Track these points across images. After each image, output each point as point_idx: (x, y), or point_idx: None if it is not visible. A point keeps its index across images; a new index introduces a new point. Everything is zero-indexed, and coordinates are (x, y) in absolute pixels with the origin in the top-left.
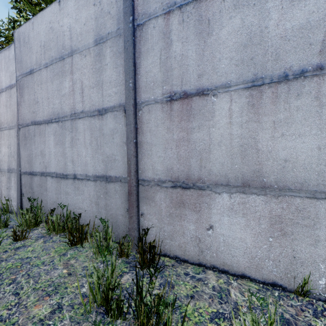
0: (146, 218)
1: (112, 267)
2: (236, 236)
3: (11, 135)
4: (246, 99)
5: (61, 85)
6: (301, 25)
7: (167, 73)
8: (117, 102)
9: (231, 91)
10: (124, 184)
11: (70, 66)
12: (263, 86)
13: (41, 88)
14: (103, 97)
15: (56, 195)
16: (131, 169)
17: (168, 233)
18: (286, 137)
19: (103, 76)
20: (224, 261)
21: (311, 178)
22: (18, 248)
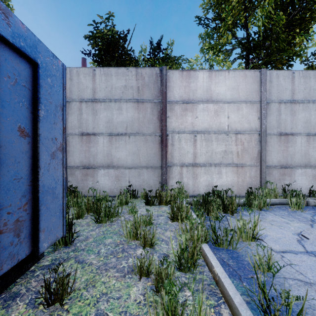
0: (71, 182)
1: None
2: (106, 183)
3: None
4: (108, 139)
5: None
6: (121, 121)
7: (80, 124)
8: None
9: (104, 136)
10: None
11: None
12: (113, 136)
13: None
14: None
15: None
16: None
17: (81, 187)
18: (119, 151)
19: None
20: (102, 193)
21: (124, 163)
22: None
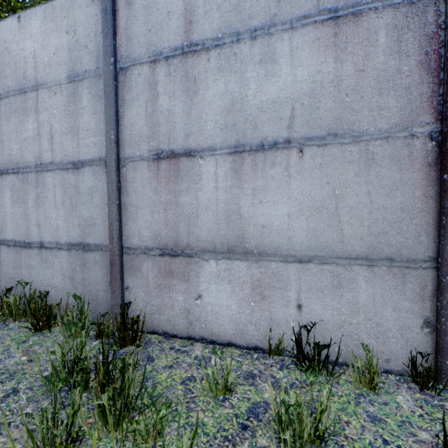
0: (132, 291)
1: (82, 344)
2: (222, 304)
3: None
4: (230, 164)
5: (22, 126)
6: (274, 99)
7: (153, 128)
8: (97, 155)
9: (217, 155)
10: (105, 253)
11: (35, 104)
12: (244, 153)
13: None
14: (79, 146)
15: (14, 270)
16: (114, 235)
17: (156, 307)
18: (263, 204)
19: (79, 122)
20: (212, 330)
21: (283, 243)
22: None
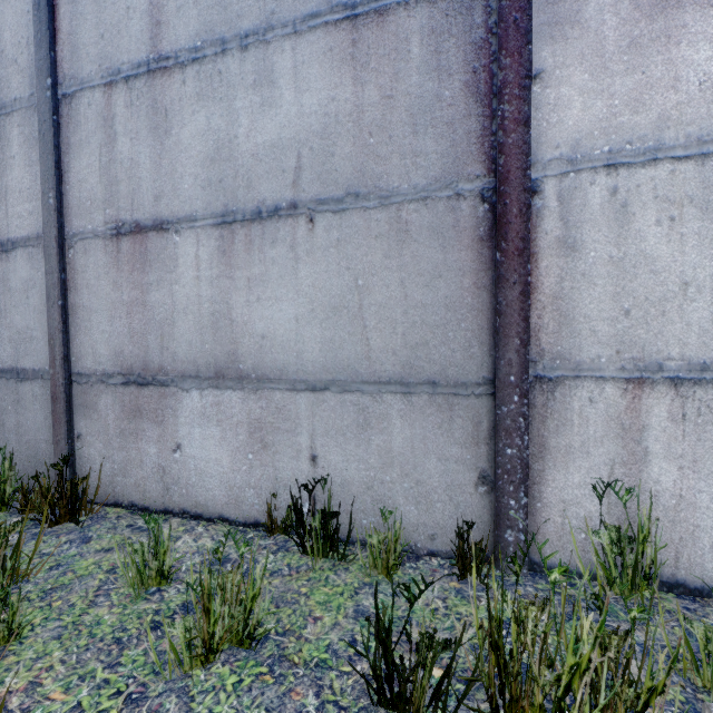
0: (86, 442)
1: None
2: (210, 457)
3: None
4: (216, 241)
5: None
6: (273, 141)
7: (111, 187)
8: (33, 230)
9: (198, 228)
10: (48, 383)
11: None
12: (235, 224)
13: None
14: (8, 217)
15: None
16: (56, 354)
17: (119, 465)
18: (263, 302)
19: (8, 179)
20: (197, 499)
21: (290, 361)
22: None
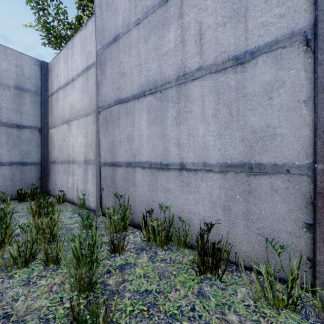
0: None
1: None
2: None
3: (88, 122)
4: None
5: (162, 41)
6: None
7: None
8: (284, 31)
9: None
10: (297, 178)
11: (178, 8)
12: None
13: (129, 55)
14: (247, 32)
15: (149, 192)
16: None
17: None
18: None
19: None
20: None
21: None
22: (122, 267)
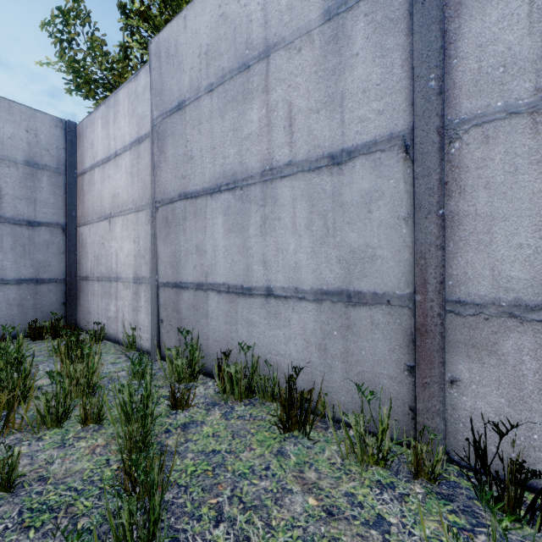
0: (469, 391)
1: (493, 536)
2: None
3: (141, 221)
4: None
5: (243, 119)
6: None
7: None
8: (383, 132)
9: None
10: (398, 310)
11: (263, 79)
12: None
13: (198, 132)
14: (343, 125)
15: (226, 326)
16: (429, 277)
17: None
18: None
19: (346, 82)
20: None
21: None
22: (185, 425)
